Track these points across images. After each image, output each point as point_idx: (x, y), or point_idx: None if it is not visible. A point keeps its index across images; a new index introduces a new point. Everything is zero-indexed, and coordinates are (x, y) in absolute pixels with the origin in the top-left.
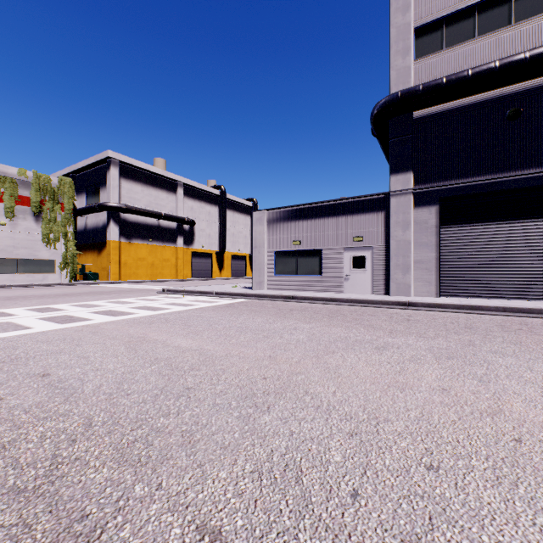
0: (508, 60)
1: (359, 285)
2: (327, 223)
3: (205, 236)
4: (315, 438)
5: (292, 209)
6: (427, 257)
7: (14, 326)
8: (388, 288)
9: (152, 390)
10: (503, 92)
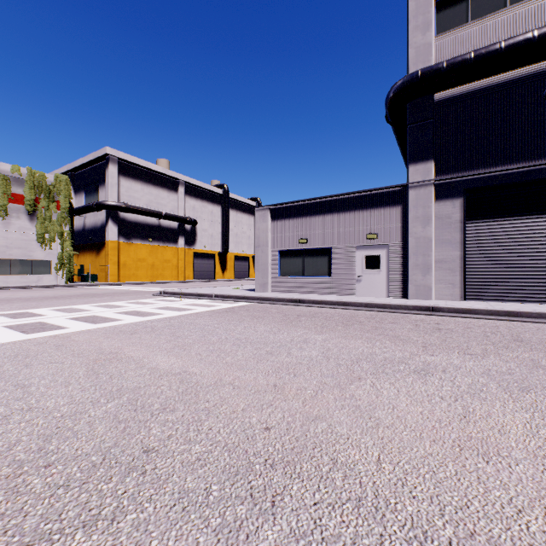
0: None
1: (372, 287)
2: (336, 219)
3: (208, 236)
4: None
5: (298, 204)
6: (450, 256)
7: None
8: (405, 291)
9: (89, 455)
10: (540, 68)
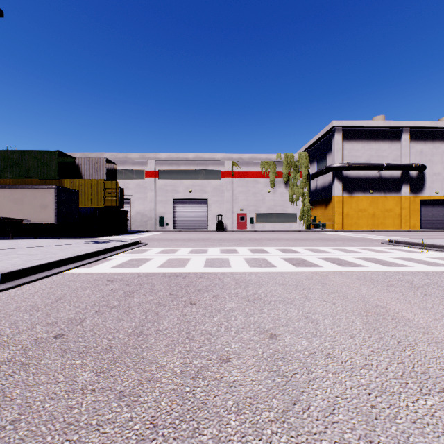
0: None
1: None
2: None
3: (440, 180)
4: None
5: None
6: None
7: (266, 262)
8: None
9: None
10: None
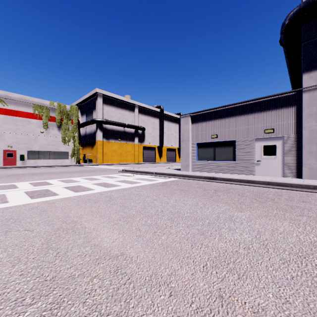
0: None
1: (269, 169)
2: (239, 120)
3: (151, 137)
4: None
5: (210, 111)
6: None
7: None
8: (299, 172)
9: None
10: None
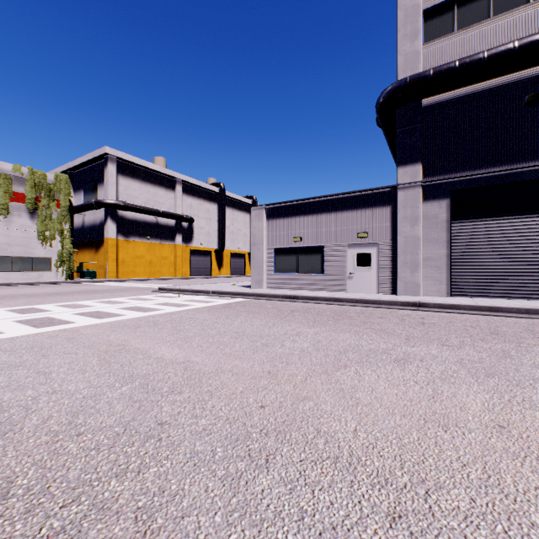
0: (529, 40)
1: (363, 284)
2: (329, 219)
3: (204, 233)
4: (338, 525)
5: (292, 204)
6: (437, 254)
7: None
8: (394, 287)
9: (113, 427)
10: (521, 76)
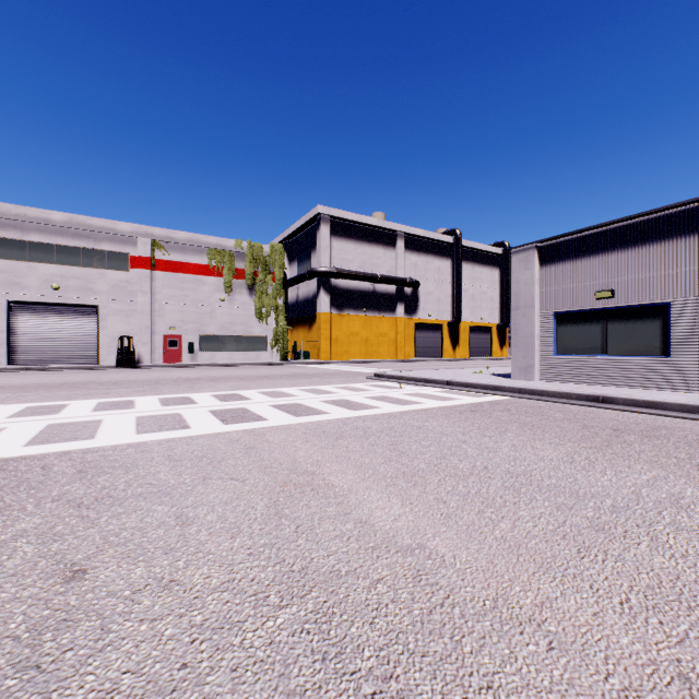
0: None
1: None
2: (683, 249)
3: (433, 301)
4: None
5: (593, 232)
6: None
7: (176, 421)
8: None
9: None
10: None
